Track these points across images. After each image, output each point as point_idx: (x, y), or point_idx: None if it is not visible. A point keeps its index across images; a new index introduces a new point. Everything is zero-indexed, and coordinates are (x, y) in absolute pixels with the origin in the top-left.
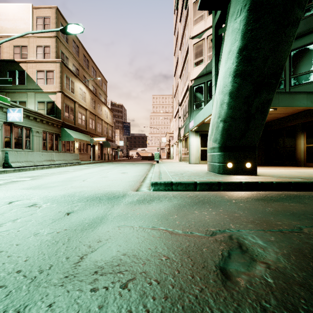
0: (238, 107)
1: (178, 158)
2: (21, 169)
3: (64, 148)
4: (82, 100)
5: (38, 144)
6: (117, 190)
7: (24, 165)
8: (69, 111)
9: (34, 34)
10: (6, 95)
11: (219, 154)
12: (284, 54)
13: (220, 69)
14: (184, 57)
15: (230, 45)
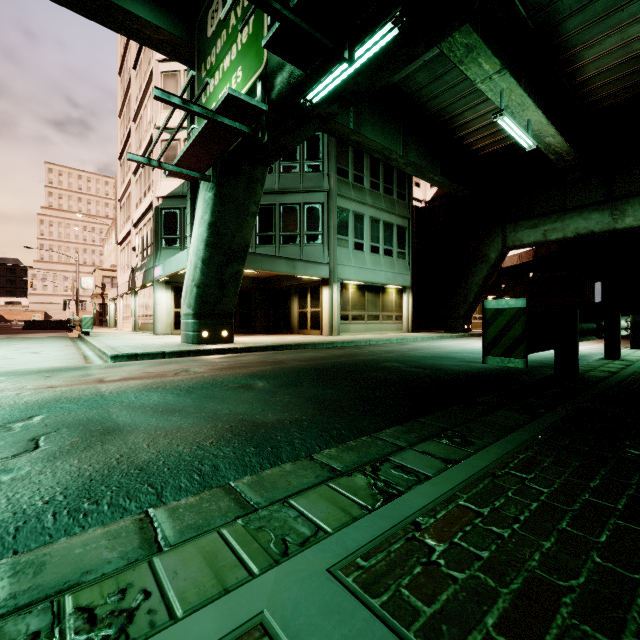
0: (212, 275)
1: (129, 326)
2: None
3: None
4: None
5: None
6: (67, 365)
7: None
8: None
9: None
10: None
11: (193, 322)
12: (248, 235)
13: (194, 227)
14: (144, 148)
15: (203, 212)
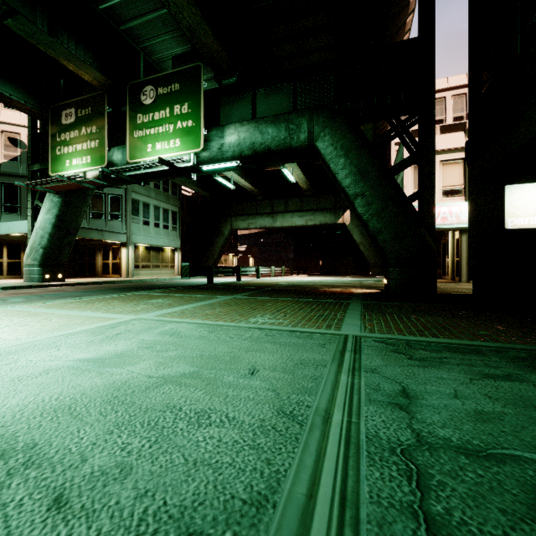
0: (55, 242)
1: None
2: None
3: None
4: None
5: None
6: None
7: None
8: None
9: None
10: None
11: (39, 269)
12: (80, 221)
13: (41, 213)
14: None
15: (51, 207)
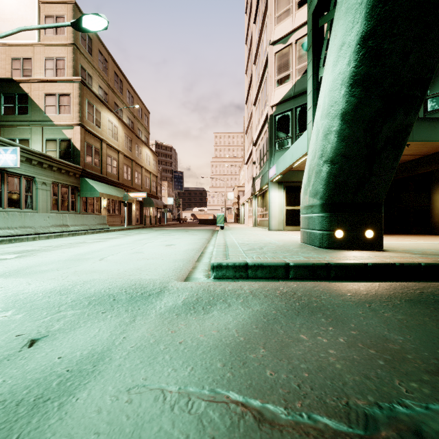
0: (355, 139)
1: (251, 222)
2: (13, 240)
3: (85, 208)
4: (113, 137)
5: (46, 201)
6: (151, 278)
7: (18, 233)
8: (93, 153)
9: (42, 42)
10: (0, 130)
11: (321, 216)
12: (438, 44)
13: (323, 77)
14: (261, 74)
15: (343, 34)
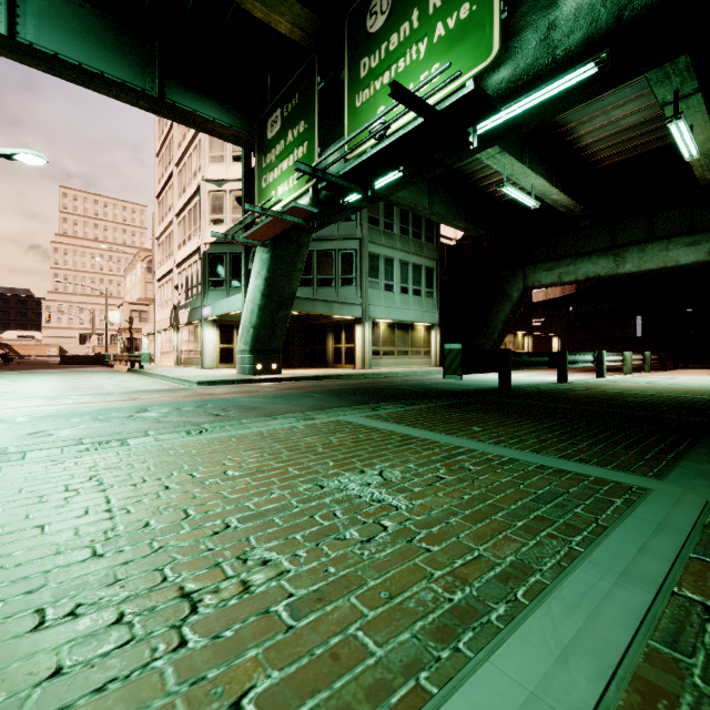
0: (266, 318)
1: (169, 361)
2: None
3: None
4: None
5: None
6: (171, 388)
7: None
8: None
9: None
10: None
11: (250, 357)
12: (295, 286)
13: (251, 279)
14: (190, 195)
15: (260, 268)
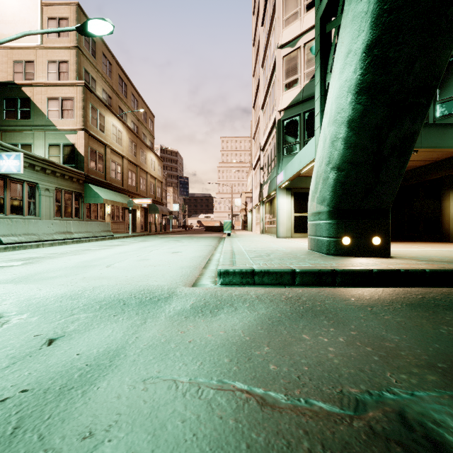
0: (362, 146)
1: (259, 229)
2: (17, 247)
3: (89, 215)
4: (117, 142)
5: (49, 208)
6: (159, 284)
7: (22, 240)
8: (97, 158)
9: (45, 44)
10: (2, 135)
11: (328, 222)
12: (443, 53)
13: (330, 84)
14: (269, 78)
15: (350, 42)
